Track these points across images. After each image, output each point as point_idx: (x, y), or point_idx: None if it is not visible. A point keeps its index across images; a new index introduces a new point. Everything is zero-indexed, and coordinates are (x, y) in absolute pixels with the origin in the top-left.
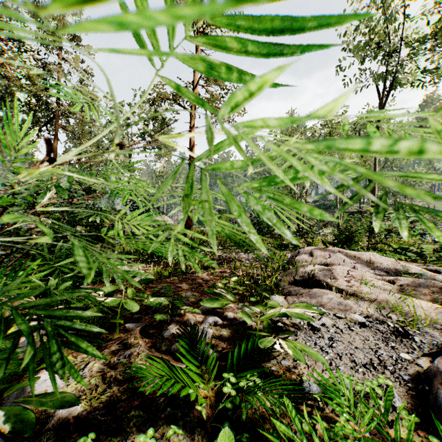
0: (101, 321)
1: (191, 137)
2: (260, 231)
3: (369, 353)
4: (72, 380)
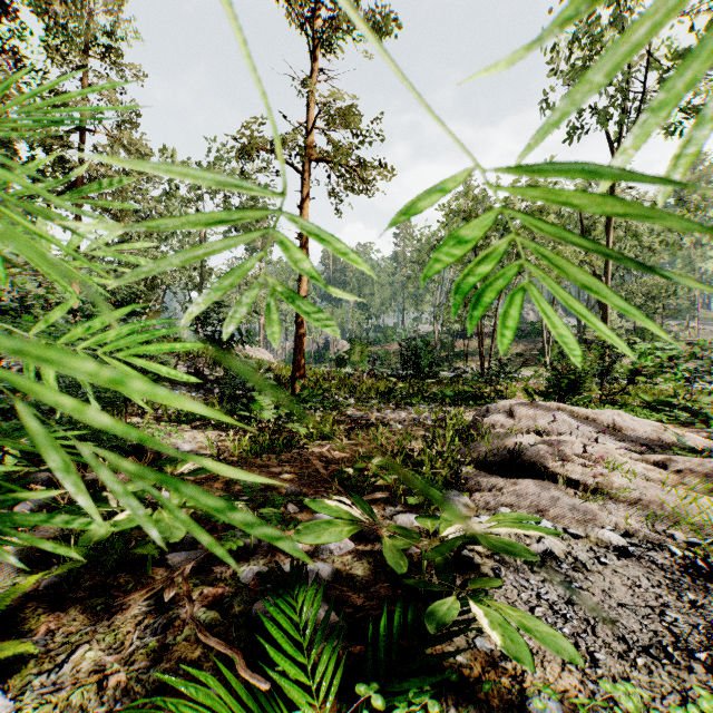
0: (123, 547)
1: (303, 215)
2: (418, 372)
3: (649, 617)
4: (30, 696)
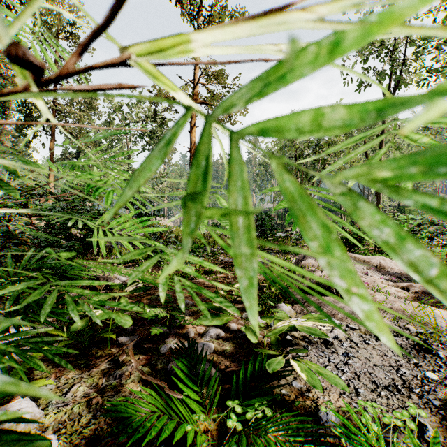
0: (92, 334)
1: (192, 136)
2: (263, 233)
3: (390, 371)
4: (51, 408)
